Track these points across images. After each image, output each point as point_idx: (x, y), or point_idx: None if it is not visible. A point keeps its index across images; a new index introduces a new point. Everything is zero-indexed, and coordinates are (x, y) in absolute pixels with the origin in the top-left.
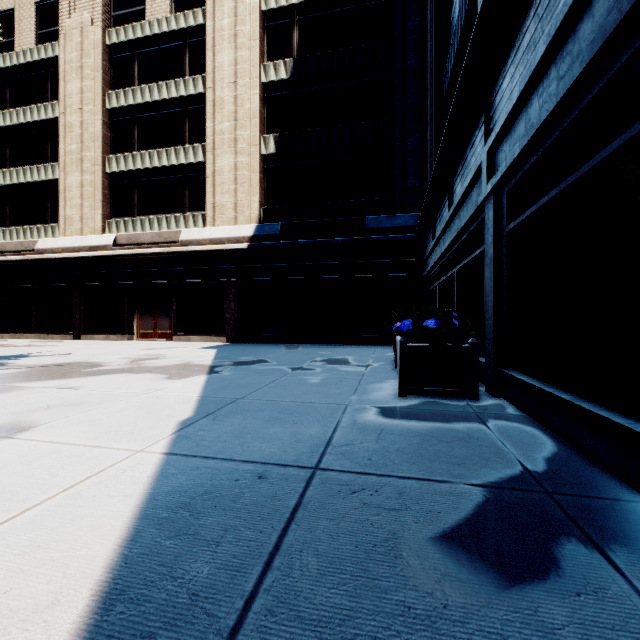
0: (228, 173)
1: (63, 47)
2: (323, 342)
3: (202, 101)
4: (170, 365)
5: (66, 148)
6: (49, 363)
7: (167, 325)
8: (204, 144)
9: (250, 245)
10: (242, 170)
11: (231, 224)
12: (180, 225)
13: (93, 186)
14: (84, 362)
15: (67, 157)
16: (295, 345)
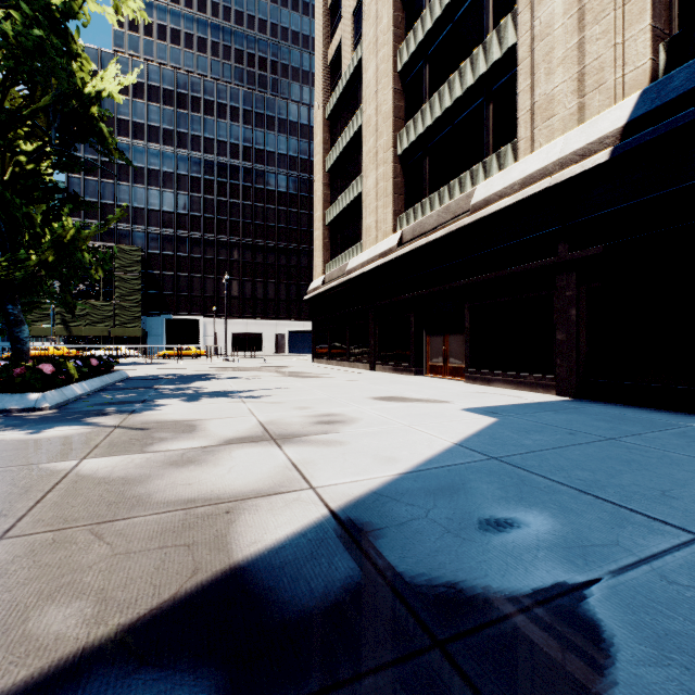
0: (562, 20)
1: (365, 35)
2: None
3: None
4: (171, 501)
5: (366, 148)
6: (162, 418)
7: (459, 355)
8: (516, 8)
9: (617, 149)
10: None
11: (569, 129)
12: (477, 183)
13: (385, 179)
14: (186, 425)
15: (366, 158)
16: None
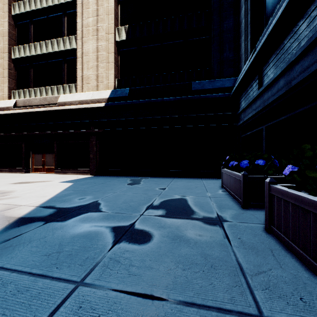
0: (92, 54)
1: None
2: (160, 175)
3: (75, 6)
4: None
5: None
6: None
7: (51, 162)
8: (76, 35)
9: (106, 104)
10: (102, 51)
11: (94, 90)
12: (60, 93)
13: (2, 67)
14: None
15: None
16: (139, 178)
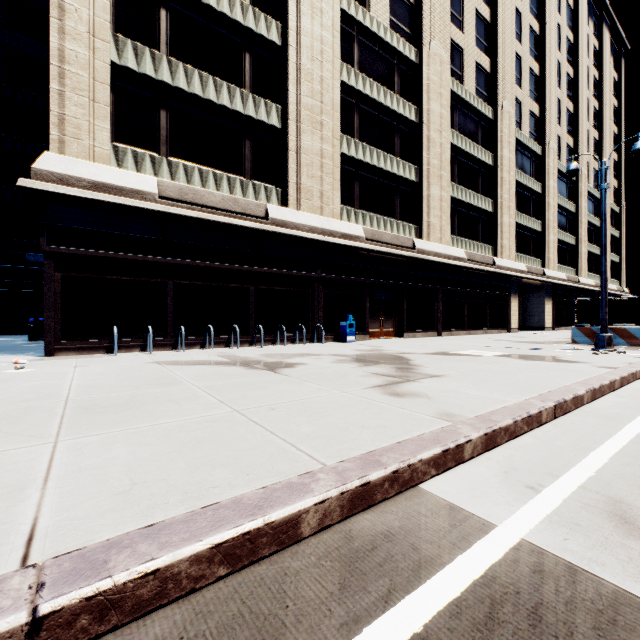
0: None
1: None
2: None
3: None
4: None
5: None
6: None
7: None
8: None
9: None
10: None
11: None
12: None
13: None
14: None
15: None
16: None
